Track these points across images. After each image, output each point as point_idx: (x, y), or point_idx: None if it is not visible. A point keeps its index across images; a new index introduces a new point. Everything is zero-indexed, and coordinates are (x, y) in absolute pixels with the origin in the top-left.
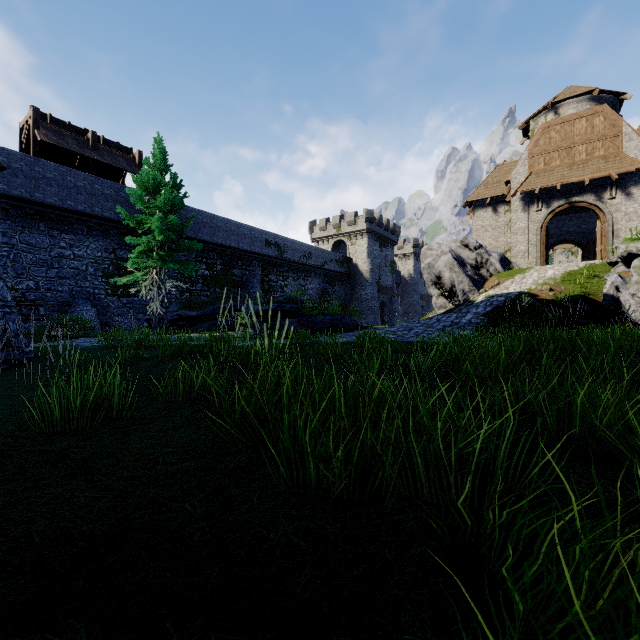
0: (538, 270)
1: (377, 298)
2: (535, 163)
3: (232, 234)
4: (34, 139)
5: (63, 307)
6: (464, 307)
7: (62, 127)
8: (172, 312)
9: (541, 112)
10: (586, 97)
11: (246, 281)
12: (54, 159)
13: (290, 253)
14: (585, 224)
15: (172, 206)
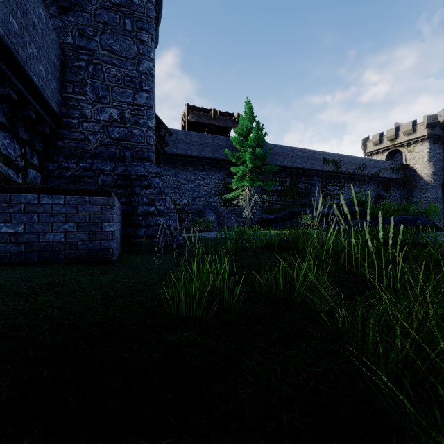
0: None
1: (441, 200)
2: None
3: (297, 158)
4: (187, 121)
5: (200, 214)
6: None
7: (199, 111)
8: (257, 216)
9: None
10: None
11: (308, 192)
12: (196, 130)
13: (345, 167)
14: None
15: (258, 143)
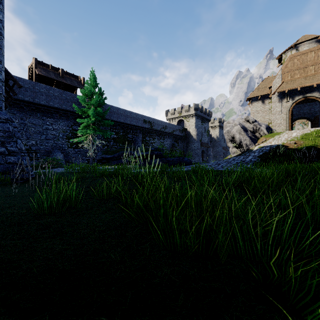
0: (287, 133)
1: (200, 148)
2: (285, 76)
3: (127, 117)
4: (35, 73)
5: (48, 153)
6: (247, 152)
7: (47, 67)
8: (99, 156)
9: (288, 49)
10: (314, 40)
11: (134, 140)
12: (44, 83)
13: (156, 126)
14: (313, 108)
15: (99, 103)
